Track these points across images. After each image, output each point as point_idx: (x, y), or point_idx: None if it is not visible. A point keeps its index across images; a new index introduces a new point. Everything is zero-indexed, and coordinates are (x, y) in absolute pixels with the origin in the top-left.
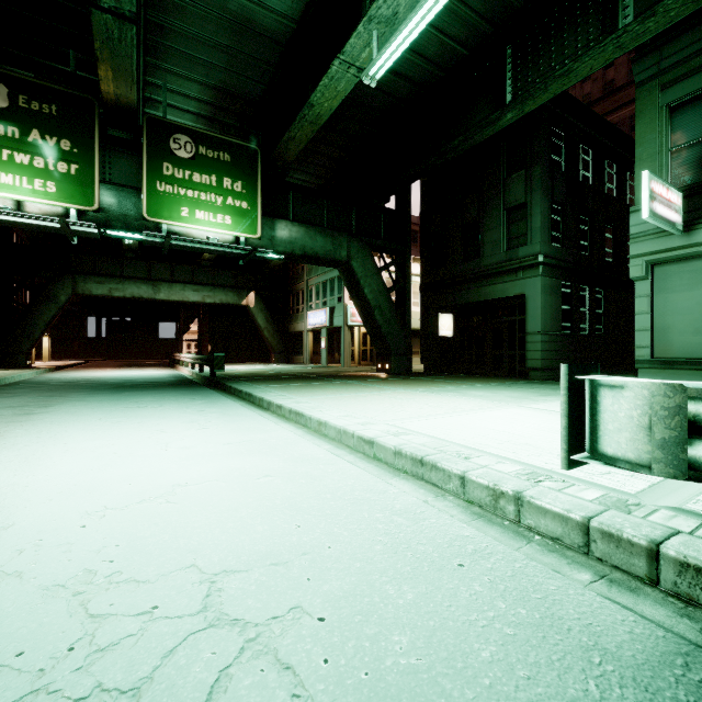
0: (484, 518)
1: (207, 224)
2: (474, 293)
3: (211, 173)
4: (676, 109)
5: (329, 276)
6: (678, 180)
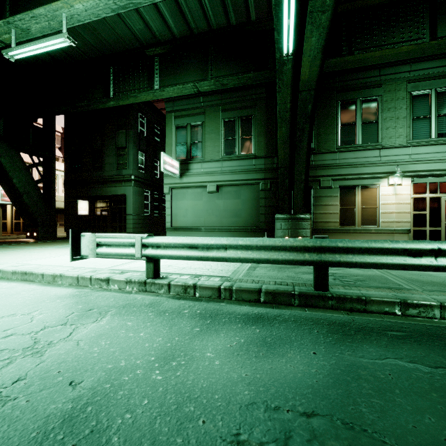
0: (48, 285)
1: None
2: (99, 190)
3: None
4: (178, 128)
5: None
6: (178, 156)
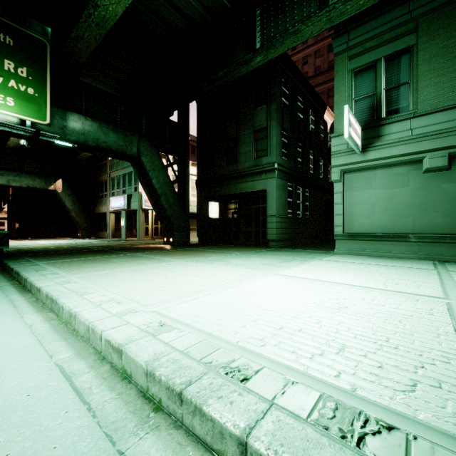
0: None
1: None
2: (233, 187)
3: None
4: (357, 73)
5: (127, 171)
6: (358, 119)
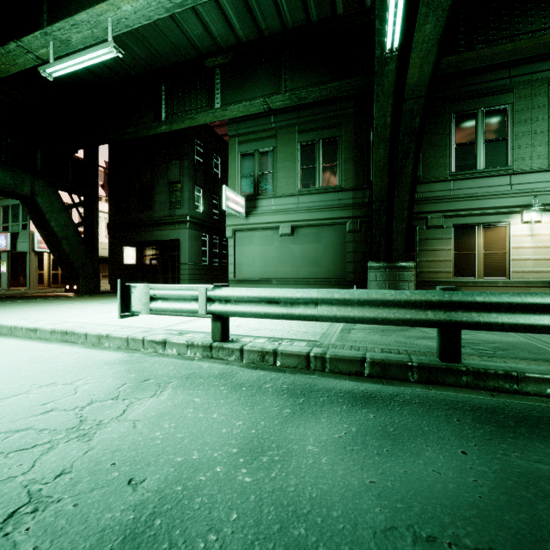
0: (92, 348)
1: None
2: (148, 234)
3: None
4: (243, 156)
5: (11, 203)
6: (244, 191)
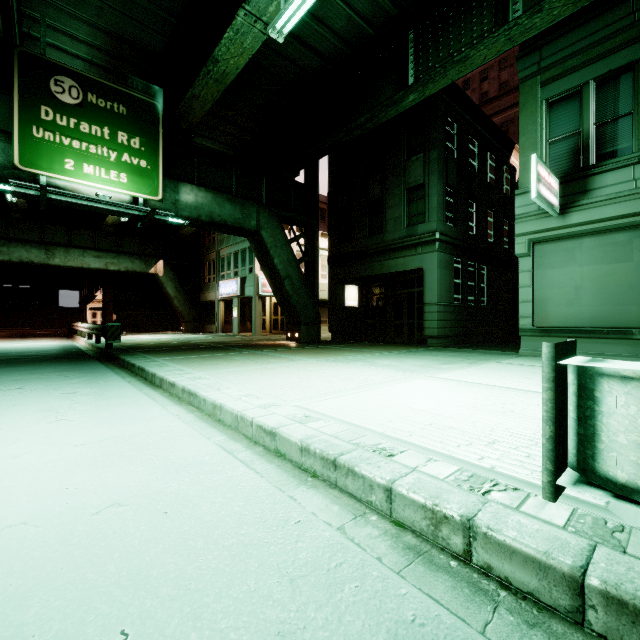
0: (423, 556)
1: (98, 180)
2: (378, 266)
3: (102, 125)
4: (553, 104)
5: (241, 247)
6: (555, 168)
